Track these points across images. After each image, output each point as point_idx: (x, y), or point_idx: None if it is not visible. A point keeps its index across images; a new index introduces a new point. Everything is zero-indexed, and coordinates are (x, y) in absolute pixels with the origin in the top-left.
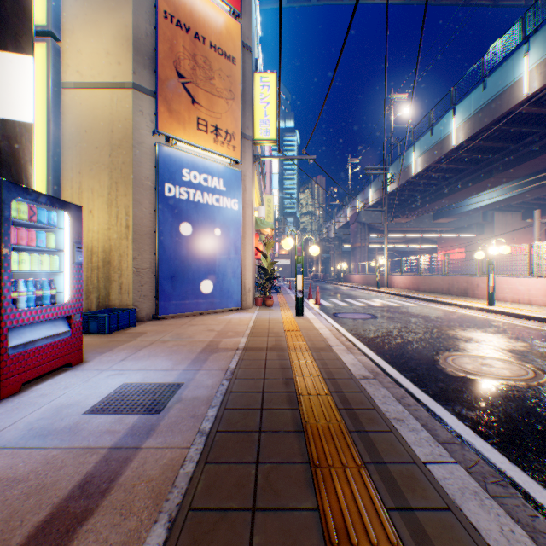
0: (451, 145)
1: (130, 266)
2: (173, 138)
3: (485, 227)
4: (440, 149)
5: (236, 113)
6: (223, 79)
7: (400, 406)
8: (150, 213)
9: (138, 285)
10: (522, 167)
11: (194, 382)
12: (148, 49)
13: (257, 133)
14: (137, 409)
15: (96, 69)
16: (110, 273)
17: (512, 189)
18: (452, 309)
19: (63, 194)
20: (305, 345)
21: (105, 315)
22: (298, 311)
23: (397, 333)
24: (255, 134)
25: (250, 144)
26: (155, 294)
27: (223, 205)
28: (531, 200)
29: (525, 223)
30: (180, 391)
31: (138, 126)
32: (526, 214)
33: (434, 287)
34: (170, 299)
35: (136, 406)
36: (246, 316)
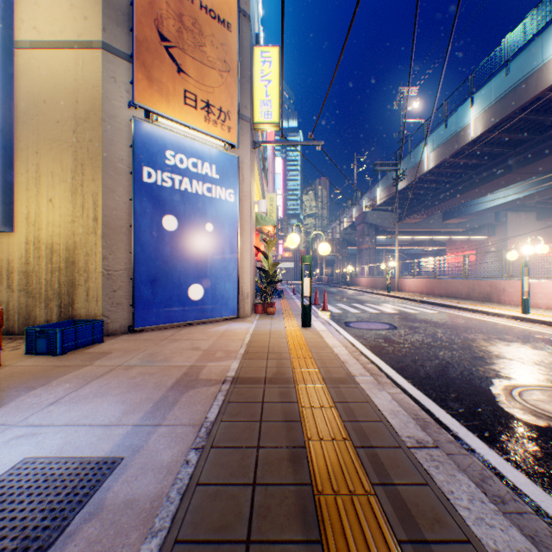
0: (468, 137)
1: (98, 267)
2: (154, 113)
3: (497, 228)
4: (456, 143)
5: (232, 88)
6: (217, 47)
7: (516, 533)
8: (125, 203)
9: (109, 290)
10: (546, 161)
11: (140, 457)
12: (122, 2)
13: (257, 116)
14: (3, 542)
15: (57, 25)
16: (74, 276)
17: (530, 187)
18: (479, 317)
19: (17, 178)
20: (318, 374)
21: (56, 330)
22: (304, 322)
23: (428, 351)
24: (255, 117)
25: (248, 127)
26: (132, 302)
27: (216, 195)
28: (546, 199)
29: (540, 224)
30: (109, 481)
31: (109, 96)
32: (541, 214)
33: (452, 292)
34: (149, 307)
35: (6, 532)
36: (242, 327)
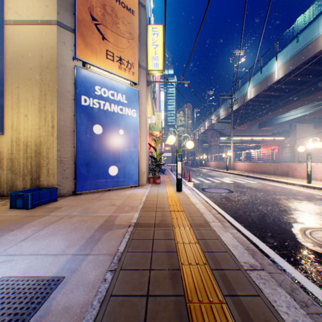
0: (274, 79)
1: (54, 156)
2: (88, 64)
3: (290, 133)
4: (267, 82)
5: (135, 49)
6: (125, 25)
7: None
8: (71, 117)
9: (61, 170)
10: (320, 93)
11: (75, 276)
12: None
13: (149, 66)
14: None
15: (30, 10)
16: (40, 161)
17: (310, 109)
18: (281, 185)
19: (5, 102)
20: (187, 221)
21: (28, 194)
22: (178, 188)
23: (252, 206)
24: (148, 66)
25: (144, 72)
26: (75, 176)
27: (125, 113)
28: (319, 116)
29: (315, 130)
30: (54, 293)
31: (61, 53)
32: (316, 125)
33: (264, 170)
34: (85, 179)
35: None
36: (141, 191)
